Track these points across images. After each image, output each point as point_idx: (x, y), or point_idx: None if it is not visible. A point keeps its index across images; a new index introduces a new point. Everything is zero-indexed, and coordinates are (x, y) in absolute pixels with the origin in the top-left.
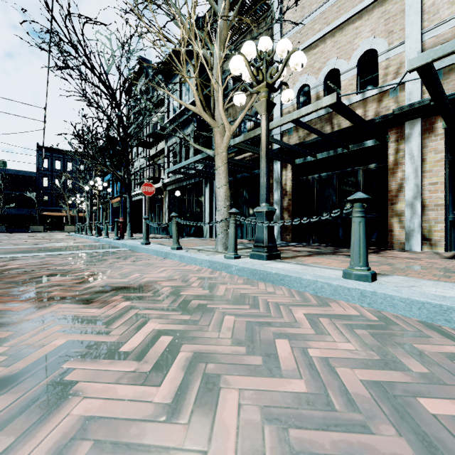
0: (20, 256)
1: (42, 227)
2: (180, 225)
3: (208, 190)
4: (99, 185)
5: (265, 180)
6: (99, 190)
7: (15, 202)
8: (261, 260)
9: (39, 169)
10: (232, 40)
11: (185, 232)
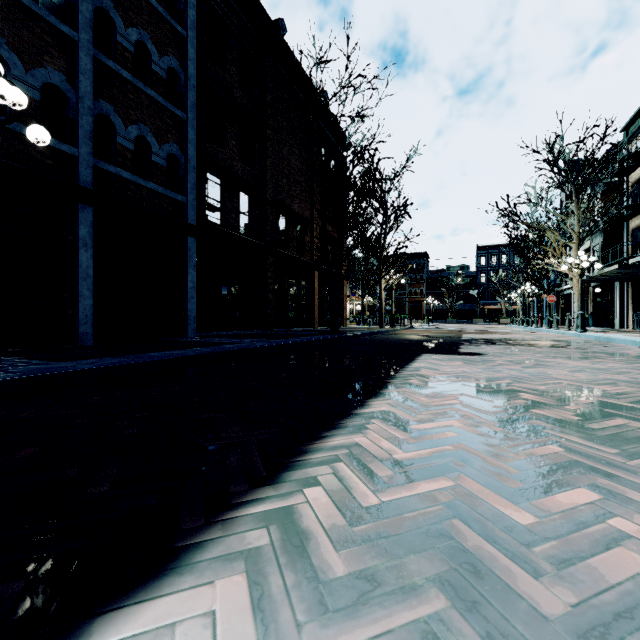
0: (492, 330)
1: (482, 320)
2: (595, 318)
3: (618, 289)
4: (528, 289)
5: (579, 303)
6: (528, 292)
7: (461, 299)
8: (576, 331)
9: (478, 267)
10: (636, 167)
11: (599, 324)
